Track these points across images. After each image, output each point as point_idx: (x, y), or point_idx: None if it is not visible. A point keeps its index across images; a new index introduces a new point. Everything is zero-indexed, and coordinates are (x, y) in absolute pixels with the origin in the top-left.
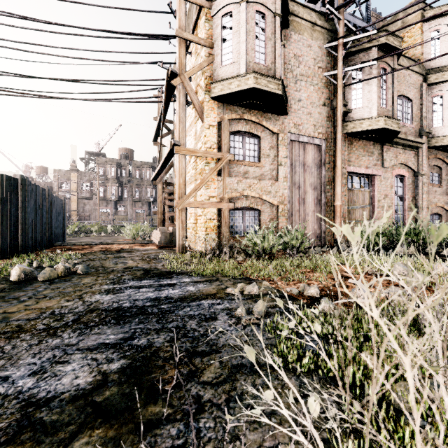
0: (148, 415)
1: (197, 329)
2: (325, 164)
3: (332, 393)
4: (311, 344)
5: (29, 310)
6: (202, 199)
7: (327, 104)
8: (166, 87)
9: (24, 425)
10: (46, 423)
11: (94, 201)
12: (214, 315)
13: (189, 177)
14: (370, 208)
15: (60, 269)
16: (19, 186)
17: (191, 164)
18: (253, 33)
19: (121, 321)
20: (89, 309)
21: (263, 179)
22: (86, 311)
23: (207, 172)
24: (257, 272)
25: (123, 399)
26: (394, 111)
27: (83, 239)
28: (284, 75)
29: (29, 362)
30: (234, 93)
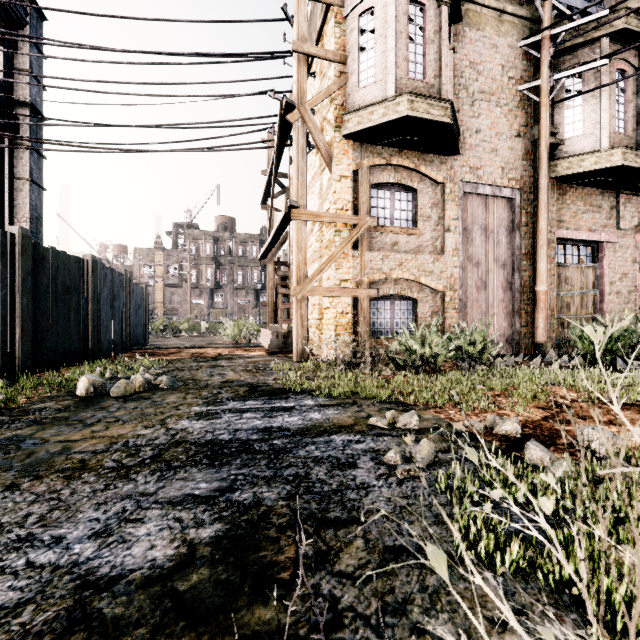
0: (255, 623)
1: (327, 481)
2: (520, 228)
3: (566, 616)
4: (535, 534)
5: (97, 438)
6: (330, 284)
7: (523, 134)
8: (280, 126)
9: (77, 618)
10: (106, 620)
11: (184, 290)
12: (352, 459)
13: (311, 253)
14: (596, 296)
15: (138, 381)
16: (89, 270)
17: (314, 235)
18: (405, 35)
19: (216, 462)
20: (174, 440)
21: (421, 253)
22: (169, 444)
23: (337, 245)
24: (416, 394)
25: (217, 590)
26: (639, 138)
27: (170, 340)
28: (454, 95)
29: (91, 517)
30: (377, 127)
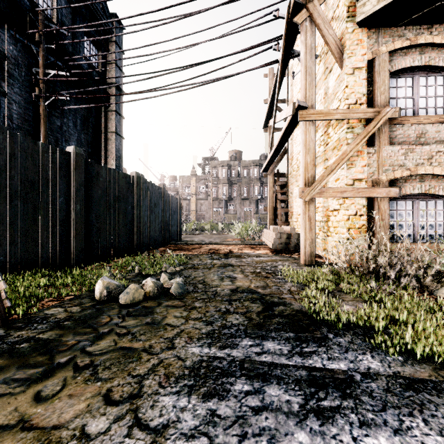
0: None
1: None
2: None
3: None
4: None
5: (16, 433)
6: (340, 185)
7: None
8: (285, 35)
9: None
10: None
11: (209, 202)
12: None
13: None
14: None
15: (148, 286)
16: (134, 184)
17: (316, 141)
18: None
19: None
20: None
21: None
22: None
23: (350, 142)
24: None
25: None
26: None
27: (197, 236)
28: None
29: None
30: None
